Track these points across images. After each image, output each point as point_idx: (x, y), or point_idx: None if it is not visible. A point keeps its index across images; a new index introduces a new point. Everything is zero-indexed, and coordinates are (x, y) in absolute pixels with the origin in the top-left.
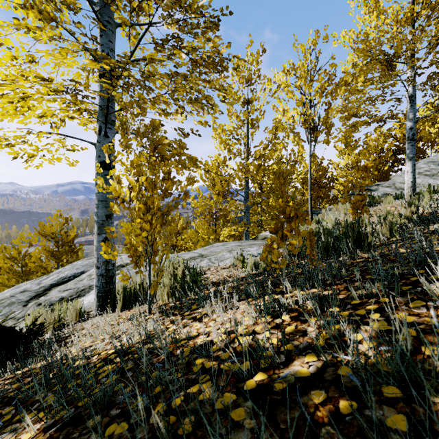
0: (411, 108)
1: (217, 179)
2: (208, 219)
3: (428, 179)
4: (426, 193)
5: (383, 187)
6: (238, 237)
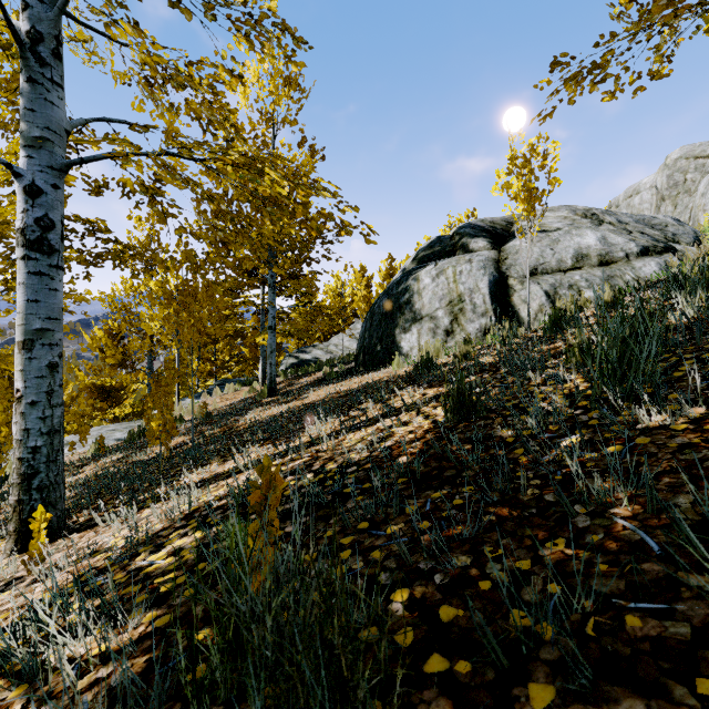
0: (262, 318)
1: (109, 350)
2: (99, 394)
3: (354, 343)
4: (282, 377)
5: (317, 349)
6: (139, 413)
